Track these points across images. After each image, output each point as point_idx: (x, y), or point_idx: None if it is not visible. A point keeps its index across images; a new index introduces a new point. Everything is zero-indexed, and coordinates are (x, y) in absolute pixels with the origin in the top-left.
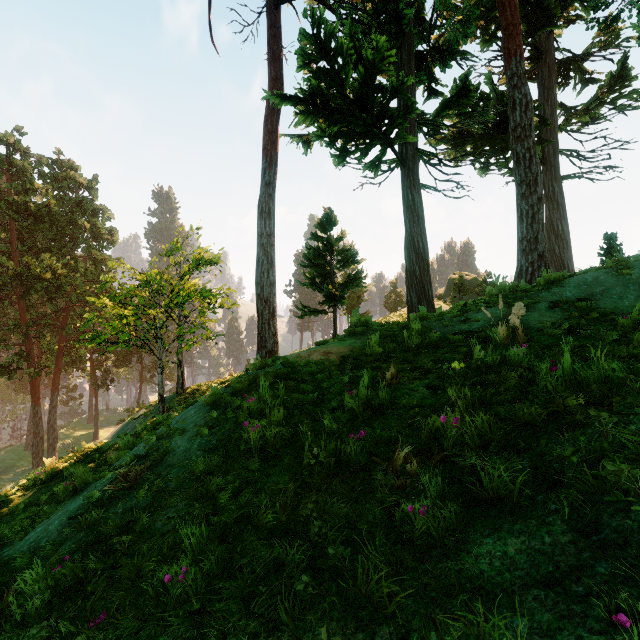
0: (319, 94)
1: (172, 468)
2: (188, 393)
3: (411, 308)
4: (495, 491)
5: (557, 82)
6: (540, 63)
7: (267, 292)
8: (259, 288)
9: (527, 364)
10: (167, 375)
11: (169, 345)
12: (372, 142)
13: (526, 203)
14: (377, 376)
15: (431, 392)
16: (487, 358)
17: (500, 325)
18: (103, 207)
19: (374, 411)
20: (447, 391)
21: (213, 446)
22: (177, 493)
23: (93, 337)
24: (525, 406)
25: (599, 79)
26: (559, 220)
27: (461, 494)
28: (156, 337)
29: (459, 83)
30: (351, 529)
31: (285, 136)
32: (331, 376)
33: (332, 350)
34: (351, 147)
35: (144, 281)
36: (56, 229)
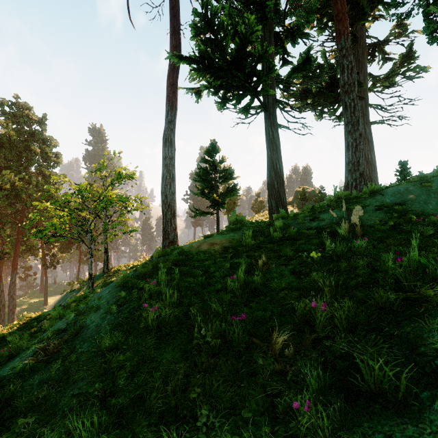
0: (207, 56)
1: (84, 342)
2: (112, 272)
3: (271, 211)
4: (376, 385)
5: (367, 59)
6: (356, 45)
7: (169, 199)
8: (164, 196)
9: (368, 253)
10: (99, 258)
11: (96, 237)
12: (244, 93)
13: (351, 137)
14: (251, 262)
15: (295, 276)
16: (337, 249)
17: (343, 223)
18: (50, 137)
19: (251, 292)
20: (308, 275)
21: (120, 322)
22: (84, 368)
23: (36, 232)
24: (380, 292)
25: (394, 58)
26: (369, 151)
27: (338, 381)
28: (86, 231)
29: (304, 55)
30: (236, 416)
31: (183, 88)
32: (216, 262)
33: (216, 242)
34: (229, 97)
35: (78, 190)
36: (14, 152)
